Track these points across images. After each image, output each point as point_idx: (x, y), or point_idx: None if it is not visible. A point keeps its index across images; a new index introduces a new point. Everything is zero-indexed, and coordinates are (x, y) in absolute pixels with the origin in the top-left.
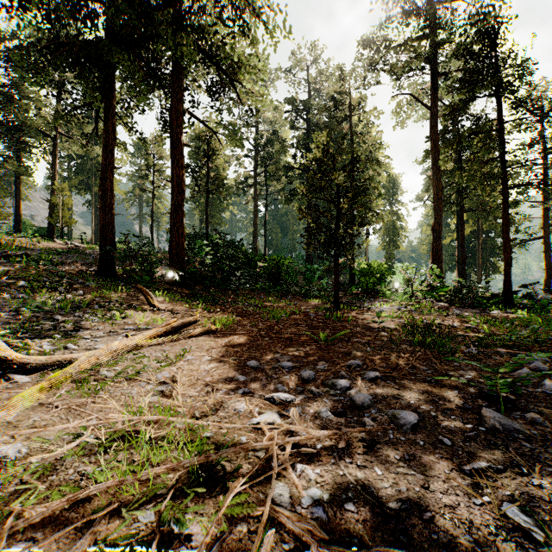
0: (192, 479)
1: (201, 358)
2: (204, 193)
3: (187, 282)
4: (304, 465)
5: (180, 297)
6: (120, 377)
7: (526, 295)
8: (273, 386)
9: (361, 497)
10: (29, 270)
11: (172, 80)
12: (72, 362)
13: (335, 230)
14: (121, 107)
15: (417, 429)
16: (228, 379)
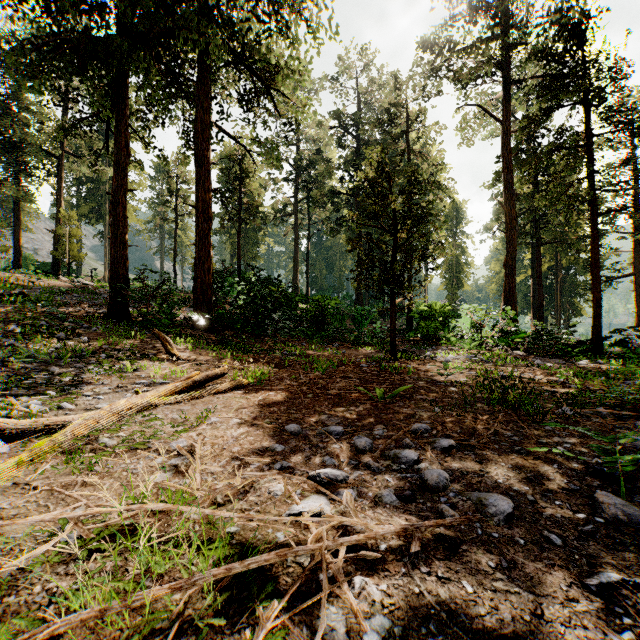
0: (207, 601)
1: (228, 420)
2: (236, 223)
3: (215, 327)
4: (365, 578)
5: (206, 344)
6: (123, 446)
7: (619, 342)
8: (319, 459)
9: (449, 630)
10: (25, 312)
11: (196, 86)
12: (64, 426)
13: (392, 264)
14: (136, 118)
15: (513, 520)
16: (262, 449)
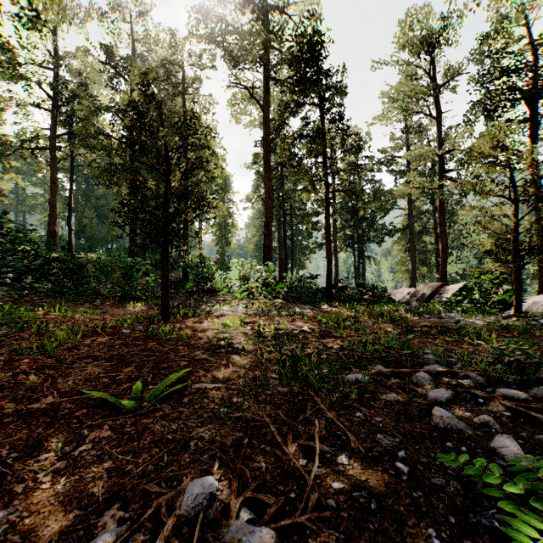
0: None
1: None
2: None
3: None
4: None
5: None
6: None
7: (342, 289)
8: None
9: None
10: None
11: None
12: None
13: (164, 210)
14: None
15: None
16: None
